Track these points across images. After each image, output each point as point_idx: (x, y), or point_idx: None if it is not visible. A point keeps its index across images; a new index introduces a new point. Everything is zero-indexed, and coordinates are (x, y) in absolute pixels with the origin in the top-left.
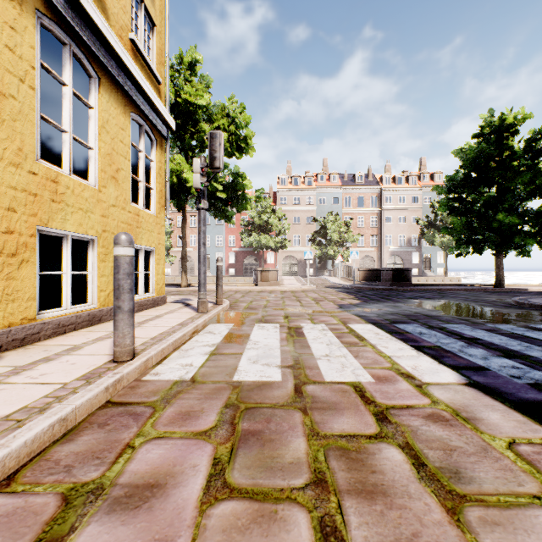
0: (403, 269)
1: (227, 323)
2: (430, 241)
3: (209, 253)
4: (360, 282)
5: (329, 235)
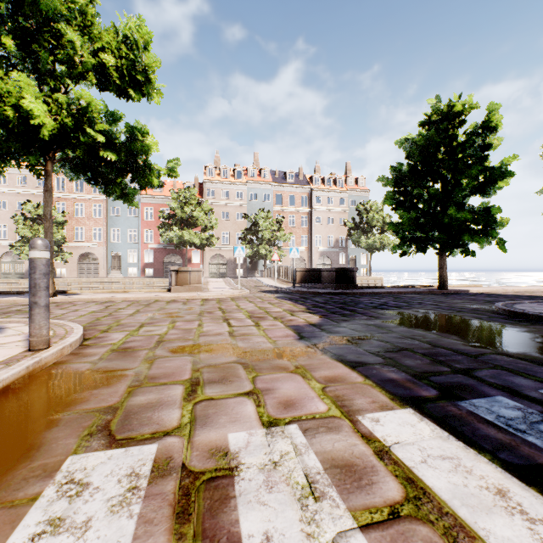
0: (347, 269)
1: None
2: (357, 243)
3: (120, 250)
4: (297, 284)
5: (260, 232)
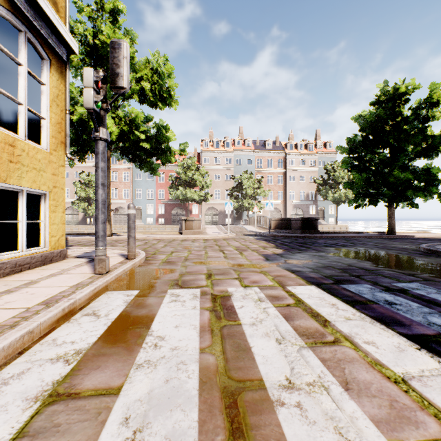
0: (311, 219)
1: (130, 289)
2: (325, 196)
3: (141, 205)
4: (272, 230)
5: (244, 190)
